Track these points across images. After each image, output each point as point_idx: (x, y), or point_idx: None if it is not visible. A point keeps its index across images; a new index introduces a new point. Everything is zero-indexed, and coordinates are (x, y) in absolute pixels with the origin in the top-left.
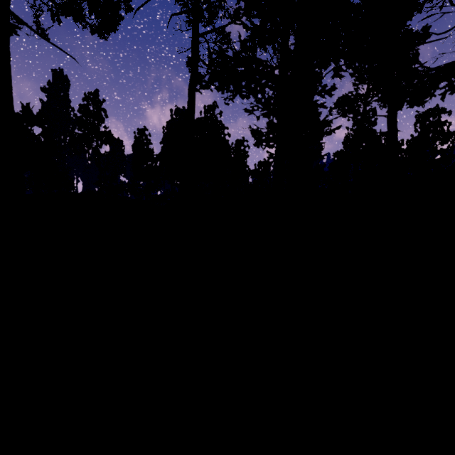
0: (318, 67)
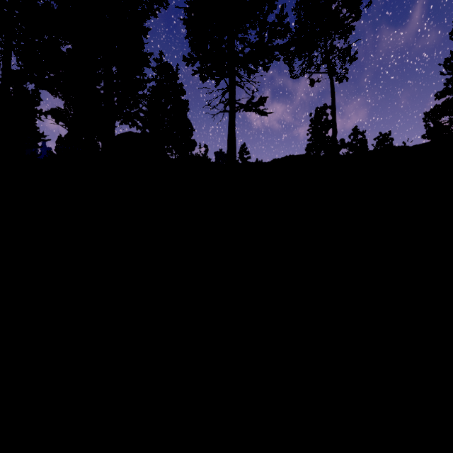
0: (38, 99)
